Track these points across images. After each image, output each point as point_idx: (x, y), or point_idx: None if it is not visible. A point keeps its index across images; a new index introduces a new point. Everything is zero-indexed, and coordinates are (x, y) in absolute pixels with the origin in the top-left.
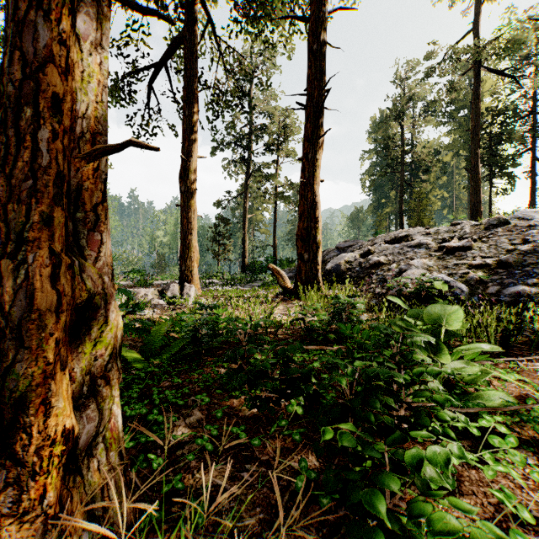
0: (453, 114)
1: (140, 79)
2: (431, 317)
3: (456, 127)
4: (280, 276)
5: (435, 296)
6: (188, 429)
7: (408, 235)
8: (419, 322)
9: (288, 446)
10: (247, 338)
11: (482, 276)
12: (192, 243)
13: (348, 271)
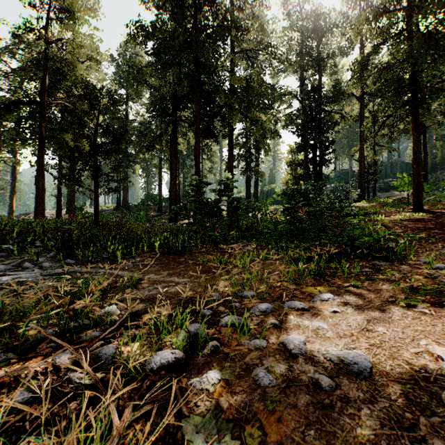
0: None
1: None
2: None
3: None
4: None
5: None
6: None
7: None
8: None
9: None
10: None
11: None
12: None
13: None
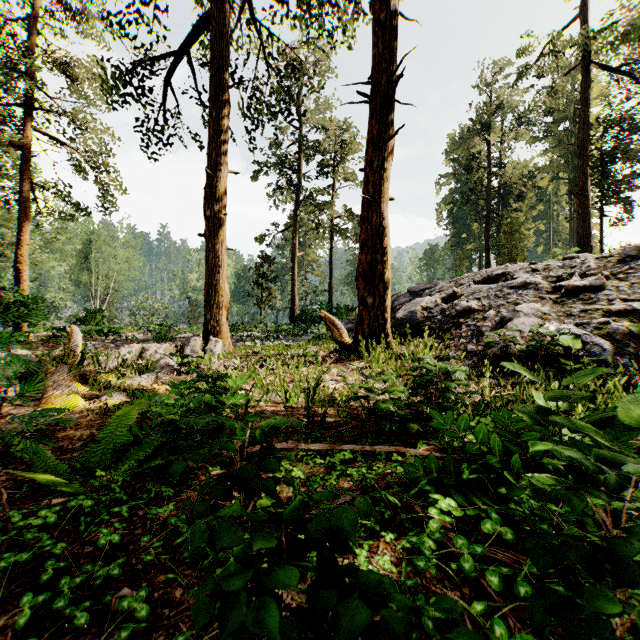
0: (551, 128)
1: (156, 75)
2: (639, 411)
3: (555, 144)
4: (335, 328)
5: (562, 357)
6: None
7: (506, 273)
8: (564, 405)
9: None
10: (242, 460)
11: (631, 327)
12: (220, 285)
13: (426, 321)
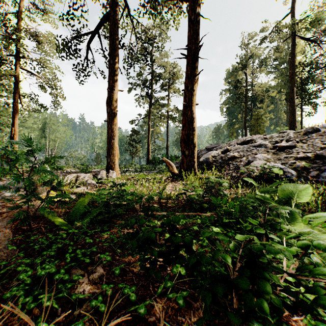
0: (277, 67)
1: (82, 42)
2: (285, 192)
3: (279, 75)
4: (170, 165)
5: (274, 178)
6: (89, 285)
7: (252, 139)
8: (268, 196)
9: (173, 305)
10: (141, 208)
11: (305, 164)
12: (114, 145)
13: (214, 162)
